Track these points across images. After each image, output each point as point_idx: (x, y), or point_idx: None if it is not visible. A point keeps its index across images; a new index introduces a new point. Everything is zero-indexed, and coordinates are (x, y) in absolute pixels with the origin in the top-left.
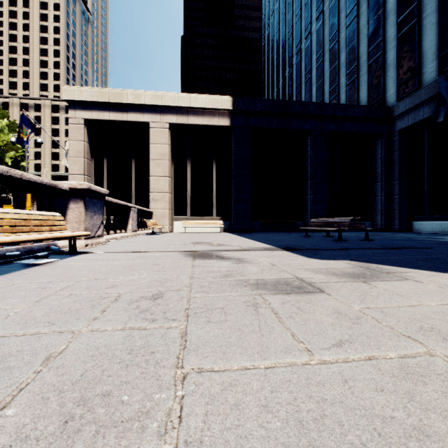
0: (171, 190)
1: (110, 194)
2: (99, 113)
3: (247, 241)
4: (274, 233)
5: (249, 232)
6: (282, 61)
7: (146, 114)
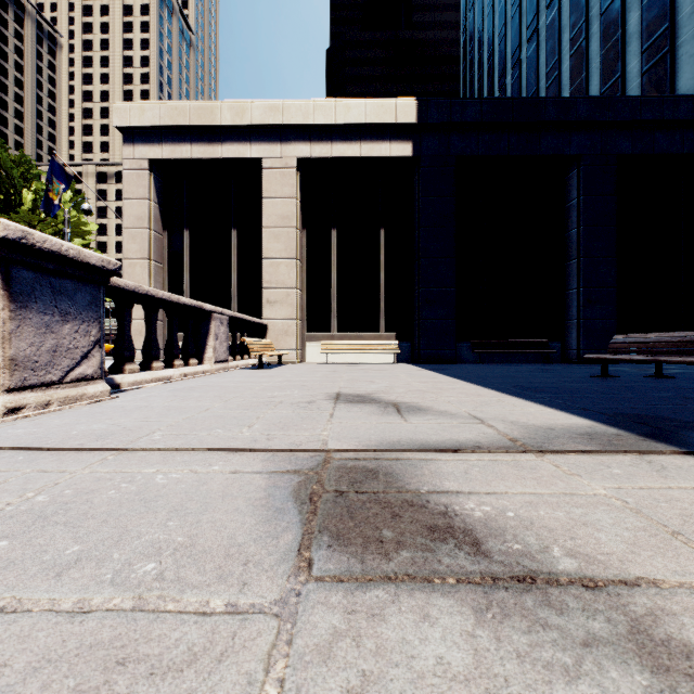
0: (300, 285)
1: (194, 294)
2: (173, 148)
3: (475, 391)
4: (507, 366)
5: (451, 362)
6: (499, 61)
7: (256, 144)
